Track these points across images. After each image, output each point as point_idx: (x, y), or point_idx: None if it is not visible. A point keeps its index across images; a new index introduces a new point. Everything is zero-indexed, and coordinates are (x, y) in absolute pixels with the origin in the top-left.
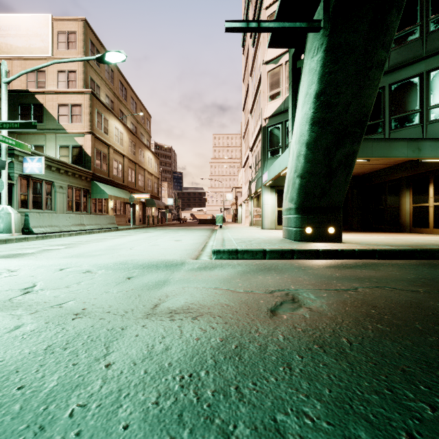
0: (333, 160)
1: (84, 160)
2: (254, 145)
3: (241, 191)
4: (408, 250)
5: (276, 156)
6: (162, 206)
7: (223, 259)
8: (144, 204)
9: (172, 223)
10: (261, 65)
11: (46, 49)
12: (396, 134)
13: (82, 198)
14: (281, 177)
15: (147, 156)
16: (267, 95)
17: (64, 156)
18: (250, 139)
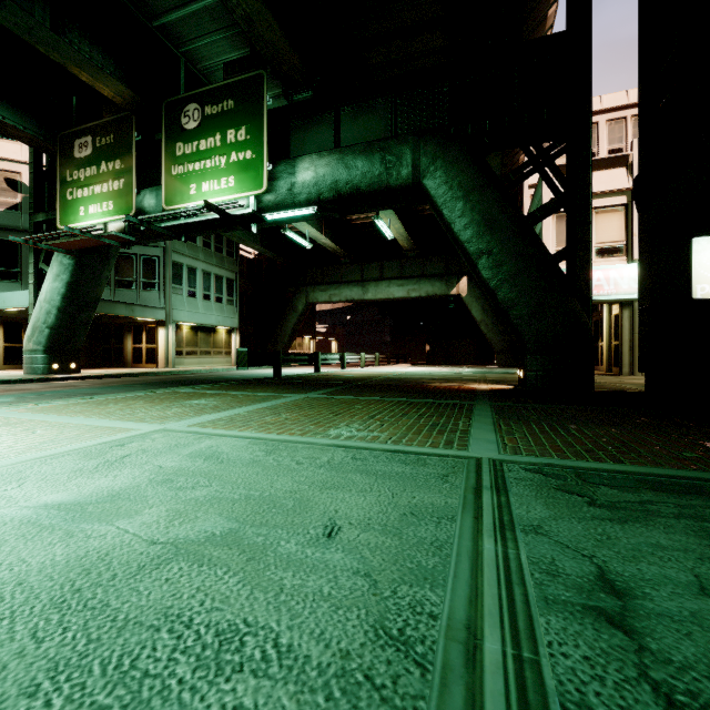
0: (77, 320)
1: None
2: None
3: None
4: (121, 374)
5: None
6: None
7: None
8: None
9: None
10: None
11: None
12: (120, 292)
13: None
14: None
15: None
16: None
17: None
18: None
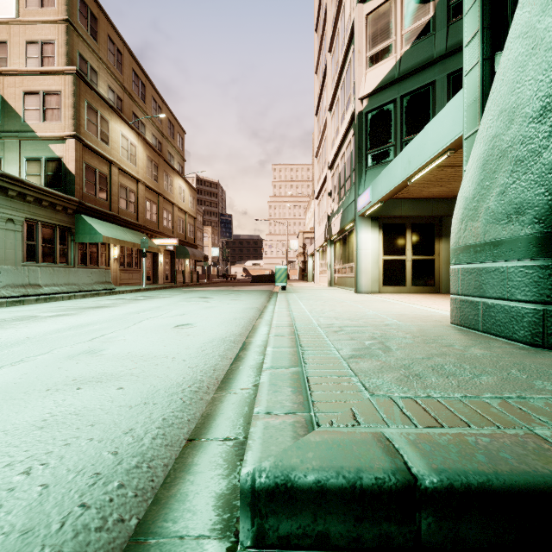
0: None
1: (65, 181)
2: (336, 156)
3: (310, 236)
4: None
5: (384, 163)
6: (199, 256)
7: (314, 549)
8: (173, 254)
9: (214, 282)
10: (354, 7)
11: (8, 6)
12: None
13: (58, 241)
14: (390, 201)
15: (178, 185)
16: (365, 57)
17: (34, 175)
18: (328, 150)
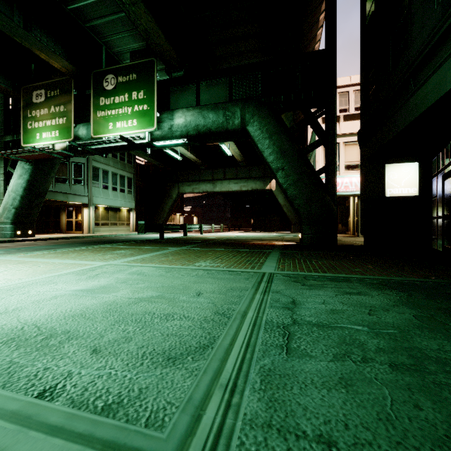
0: (33, 204)
1: None
2: None
3: None
4: (62, 237)
5: None
6: None
7: None
8: None
9: None
10: None
11: None
12: (59, 185)
13: None
14: None
15: None
16: None
17: None
18: None
